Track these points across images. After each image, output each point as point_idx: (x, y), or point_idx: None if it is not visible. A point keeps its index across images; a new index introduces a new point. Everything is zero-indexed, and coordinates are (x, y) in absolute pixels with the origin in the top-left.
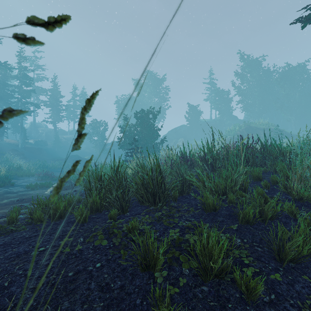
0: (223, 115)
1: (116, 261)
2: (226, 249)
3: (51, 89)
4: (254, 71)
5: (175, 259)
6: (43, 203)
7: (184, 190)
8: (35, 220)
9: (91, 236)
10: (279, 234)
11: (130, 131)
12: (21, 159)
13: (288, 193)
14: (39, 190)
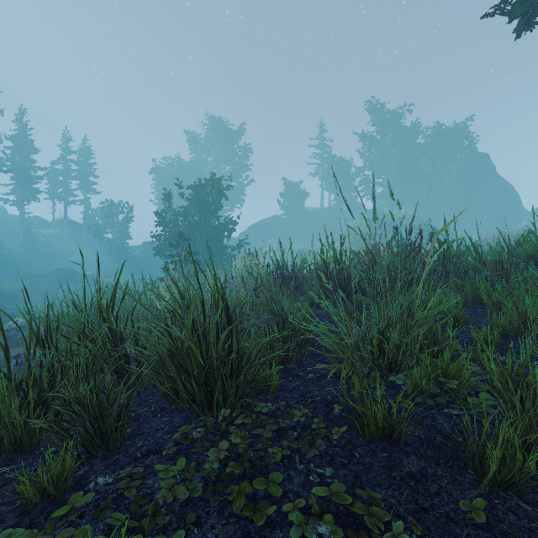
0: (341, 202)
1: None
2: None
3: (14, 135)
4: (391, 131)
5: None
6: None
7: (289, 356)
8: None
9: None
10: None
11: (177, 223)
12: None
13: None
14: None
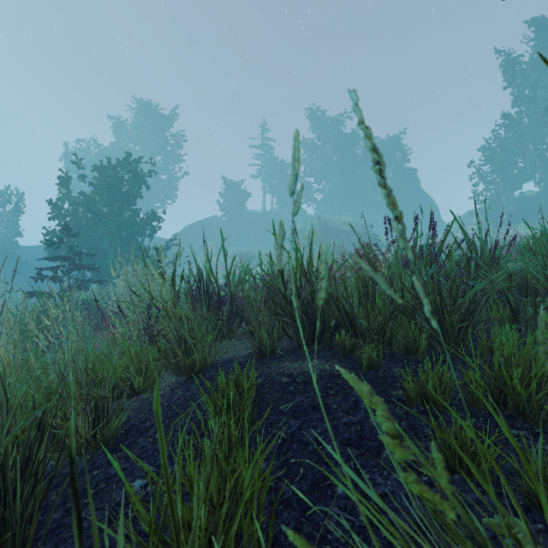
0: (284, 205)
1: None
2: None
3: None
4: (331, 138)
5: None
6: None
7: None
8: None
9: None
10: None
11: (76, 215)
12: None
13: None
14: None
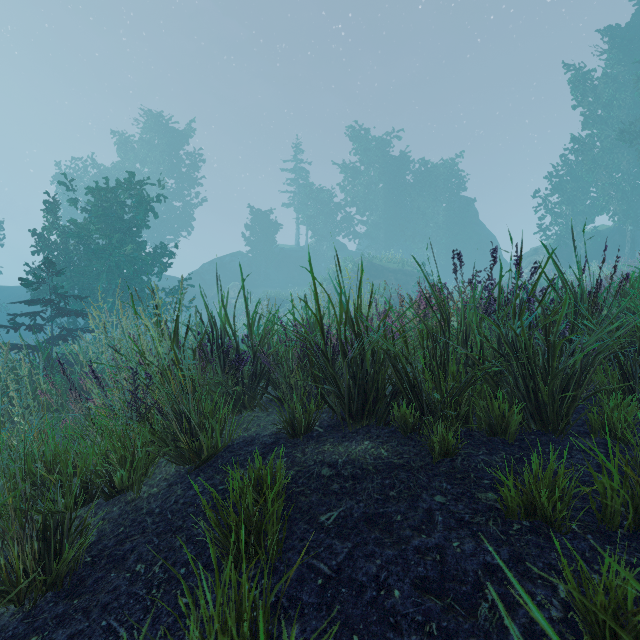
0: (321, 240)
1: None
2: None
3: None
4: (376, 161)
5: None
6: None
7: None
8: None
9: None
10: None
11: (65, 248)
12: None
13: None
14: None
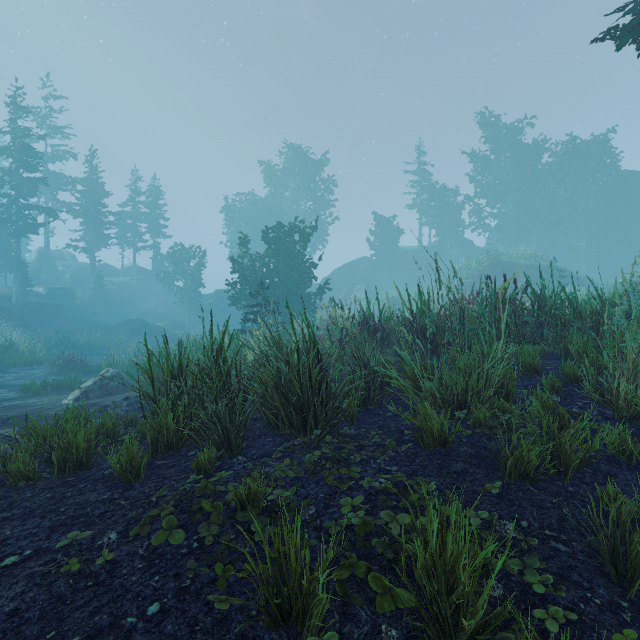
0: (445, 239)
1: (204, 595)
2: (489, 558)
3: (84, 179)
4: (507, 150)
5: (357, 584)
6: (38, 433)
7: (371, 397)
8: (13, 476)
9: (145, 521)
10: (611, 512)
11: (254, 269)
12: (15, 328)
13: (606, 403)
14: (51, 397)
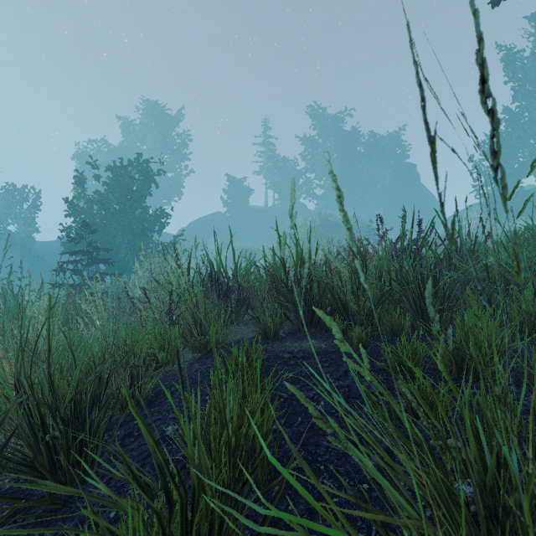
0: (286, 201)
1: None
2: None
3: None
4: (332, 135)
5: None
6: None
7: None
8: None
9: None
10: None
11: (91, 212)
12: None
13: None
14: None
